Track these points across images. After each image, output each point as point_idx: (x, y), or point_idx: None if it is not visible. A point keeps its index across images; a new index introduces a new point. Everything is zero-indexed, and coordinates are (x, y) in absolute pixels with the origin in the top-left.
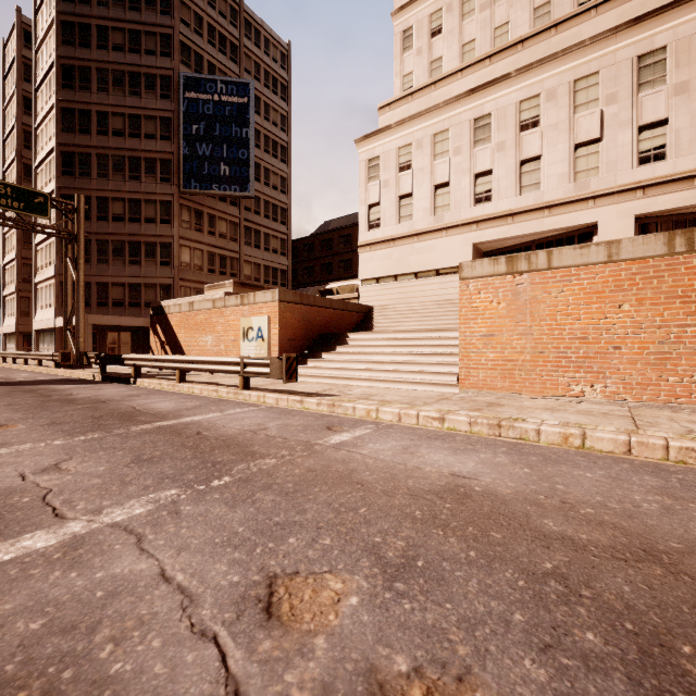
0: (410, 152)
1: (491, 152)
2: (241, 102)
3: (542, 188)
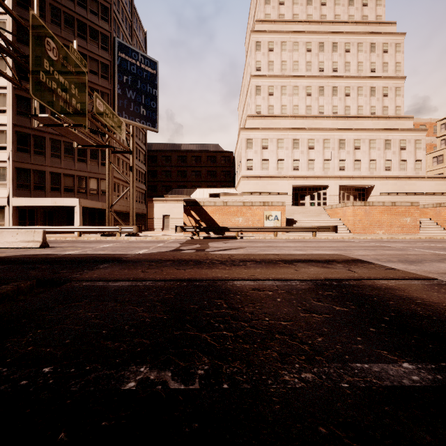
0: (267, 142)
1: (299, 153)
2: (152, 72)
3: (315, 170)
